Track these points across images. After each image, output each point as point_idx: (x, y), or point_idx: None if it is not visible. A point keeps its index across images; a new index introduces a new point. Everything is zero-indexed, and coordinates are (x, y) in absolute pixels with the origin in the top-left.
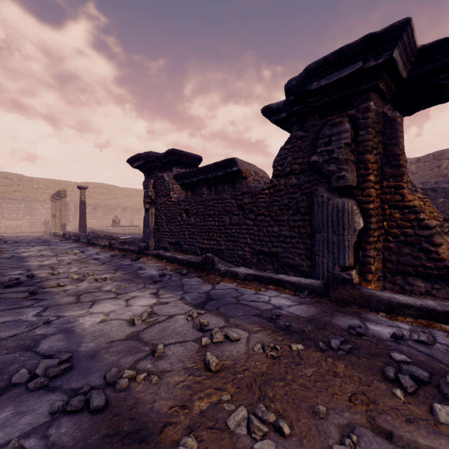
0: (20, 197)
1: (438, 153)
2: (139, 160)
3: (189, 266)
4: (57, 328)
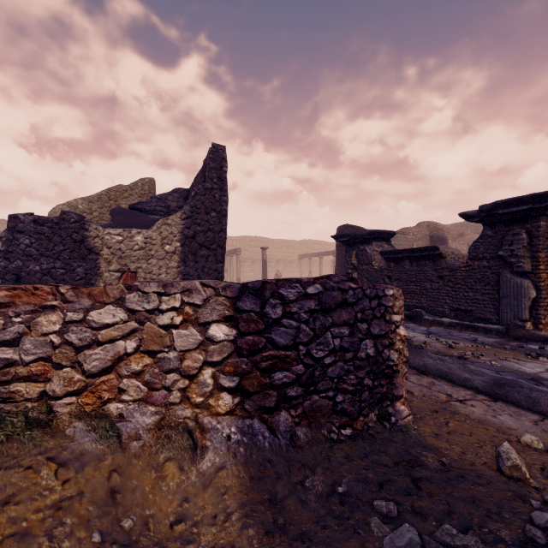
0: None
1: None
2: (345, 237)
3: None
4: None
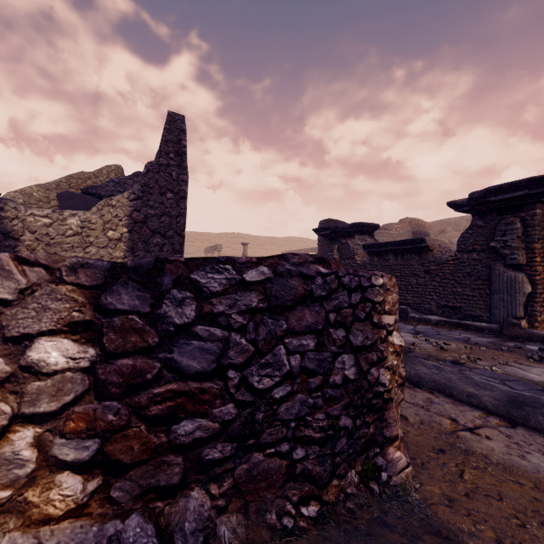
0: None
1: None
2: (327, 230)
3: None
4: None
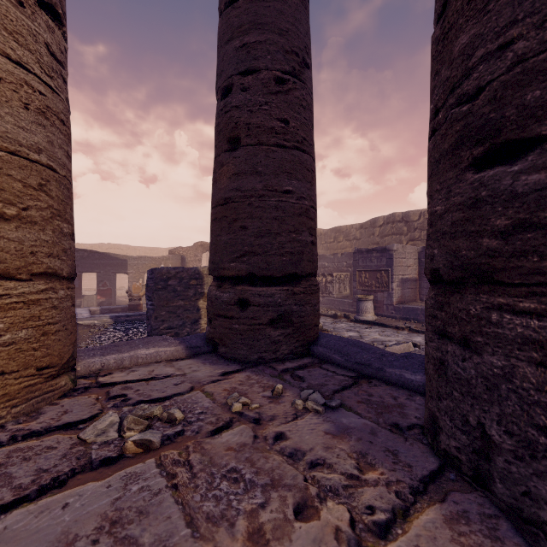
0: None
1: (373, 221)
2: None
3: None
4: None
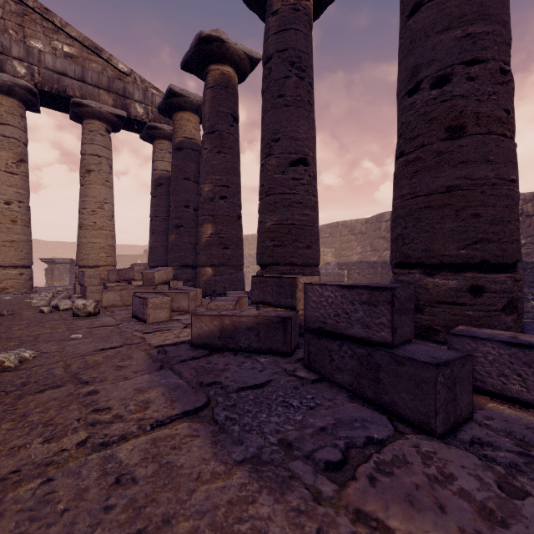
0: (38, 256)
1: None
2: None
3: None
4: None
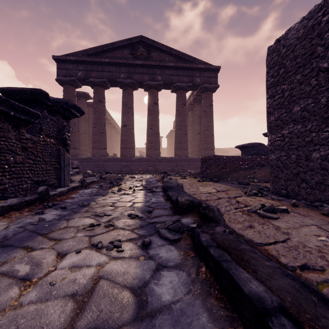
0: None
1: None
2: None
3: (29, 205)
4: (147, 196)
